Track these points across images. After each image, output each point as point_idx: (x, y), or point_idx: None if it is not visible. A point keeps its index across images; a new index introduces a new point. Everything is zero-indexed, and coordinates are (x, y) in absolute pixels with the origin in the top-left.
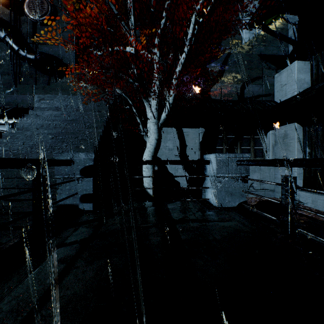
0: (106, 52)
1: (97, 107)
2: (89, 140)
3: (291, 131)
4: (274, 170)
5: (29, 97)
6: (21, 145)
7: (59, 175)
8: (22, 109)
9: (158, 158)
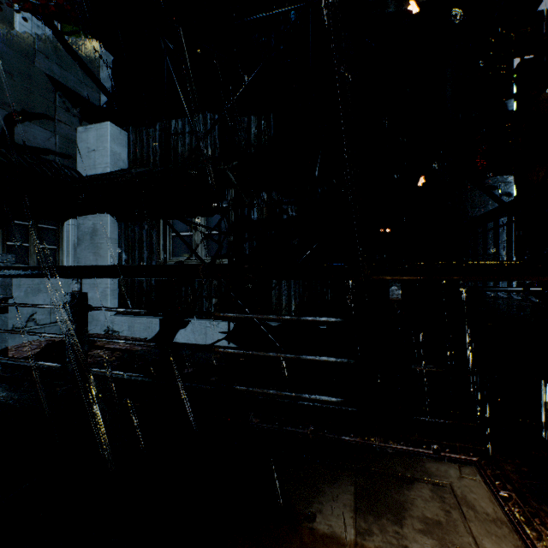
0: None
1: None
2: None
3: (103, 226)
4: None
5: None
6: None
7: None
8: None
9: None
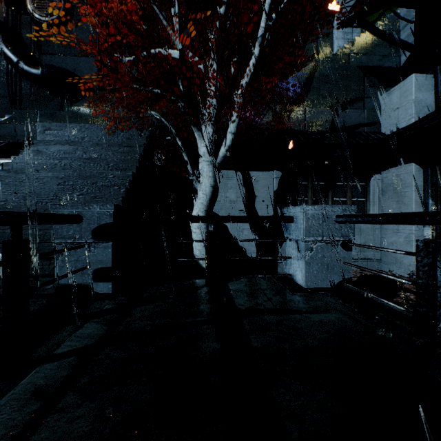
0: (138, 57)
1: (127, 140)
2: (112, 187)
3: (406, 176)
4: (381, 231)
5: (32, 128)
6: (11, 194)
7: (59, 239)
8: (21, 144)
9: (215, 214)
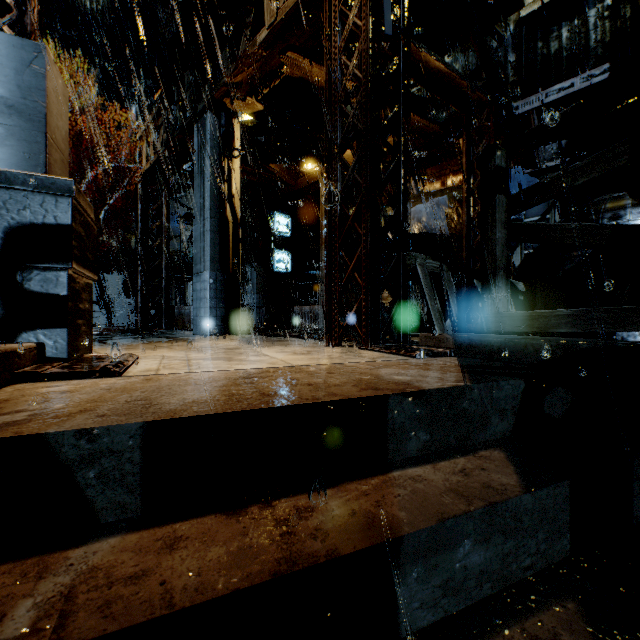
0: None
1: None
2: None
3: None
4: None
5: None
6: None
7: None
8: None
9: None
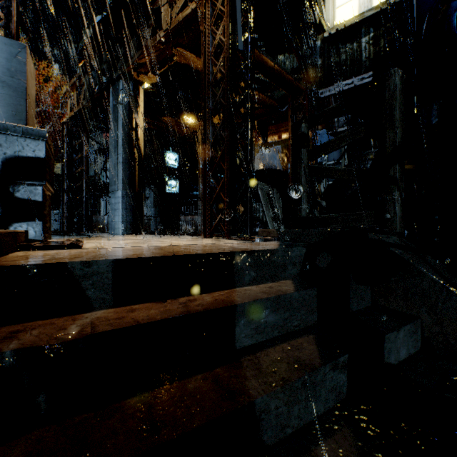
0: None
1: None
2: None
3: None
4: None
5: None
6: None
7: None
8: None
9: None
